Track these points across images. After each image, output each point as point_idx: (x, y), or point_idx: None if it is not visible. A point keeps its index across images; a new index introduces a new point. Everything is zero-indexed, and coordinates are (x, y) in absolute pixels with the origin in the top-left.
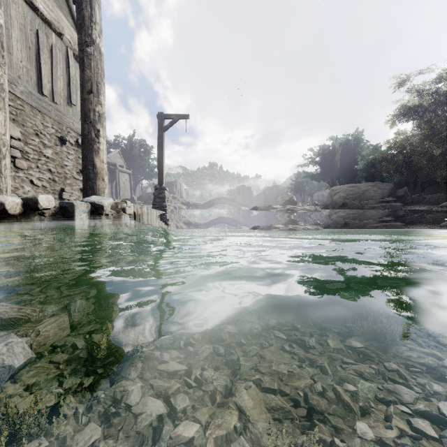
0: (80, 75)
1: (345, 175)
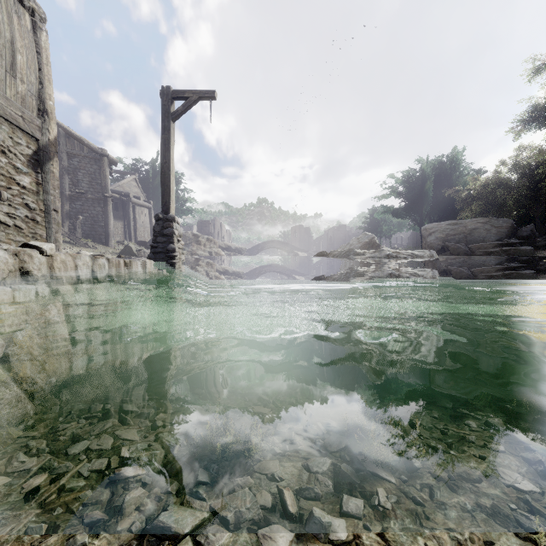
0: None
1: (438, 210)
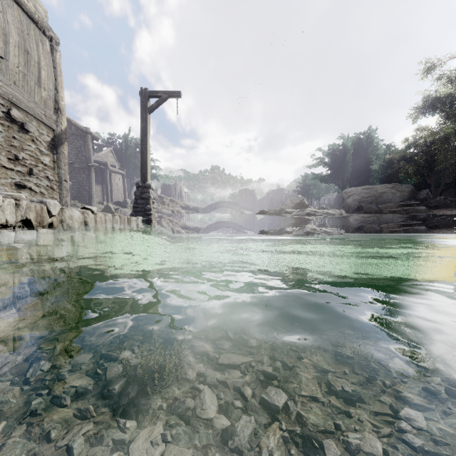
0: None
1: (357, 177)
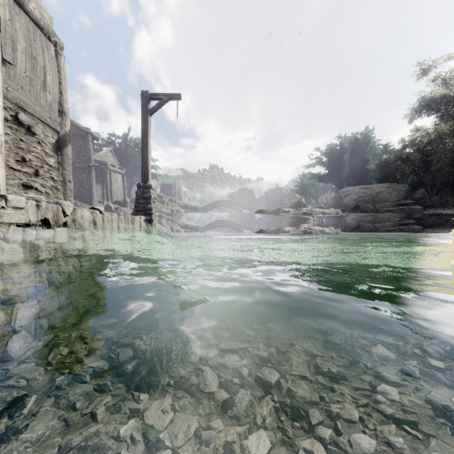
0: None
1: (354, 176)
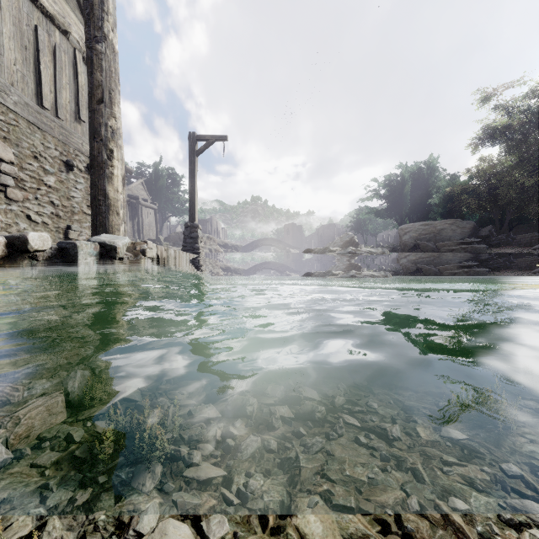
0: (88, 79)
1: (416, 211)
